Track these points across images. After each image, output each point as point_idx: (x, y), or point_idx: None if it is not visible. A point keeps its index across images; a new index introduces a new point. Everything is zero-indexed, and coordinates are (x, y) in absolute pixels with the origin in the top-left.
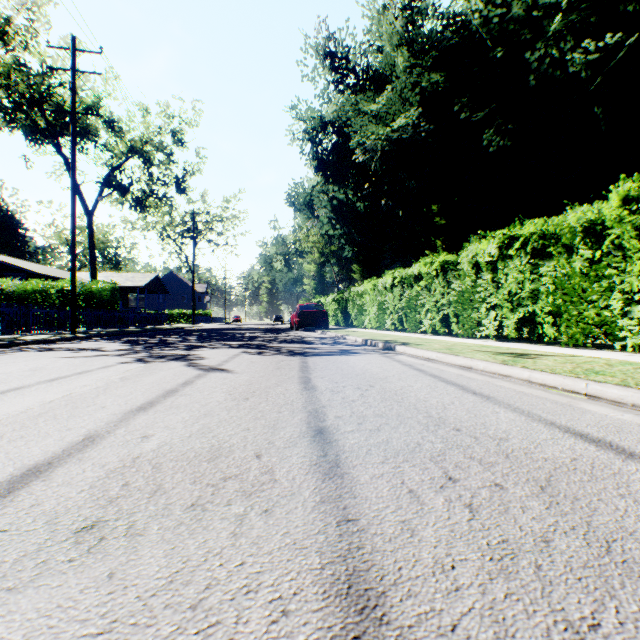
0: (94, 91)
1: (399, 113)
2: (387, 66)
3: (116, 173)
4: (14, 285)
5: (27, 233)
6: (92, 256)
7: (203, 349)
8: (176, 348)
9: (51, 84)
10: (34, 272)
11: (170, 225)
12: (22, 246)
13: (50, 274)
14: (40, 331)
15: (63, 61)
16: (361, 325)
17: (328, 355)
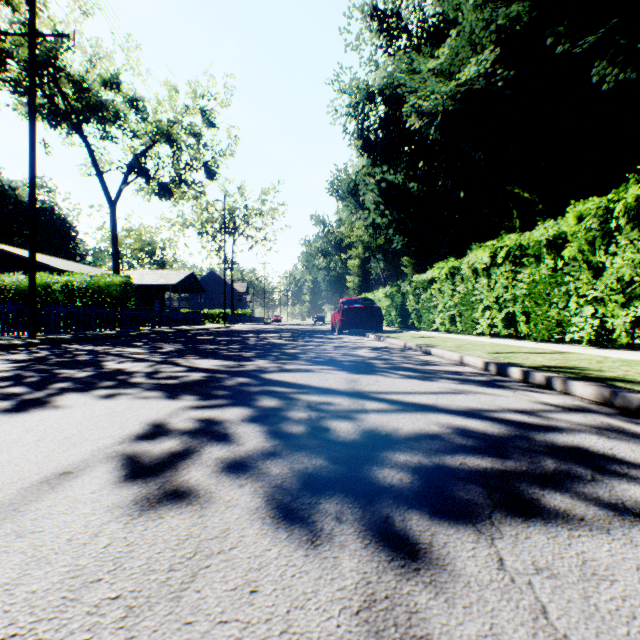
0: (111, 62)
1: (467, 61)
2: (450, 7)
3: (141, 158)
4: (17, 280)
5: (78, 235)
6: (114, 249)
7: (77, 398)
8: (32, 389)
9: (58, 49)
10: (56, 268)
11: (208, 221)
12: (74, 248)
13: (75, 270)
14: (7, 334)
15: (75, 26)
16: (428, 326)
17: (511, 508)
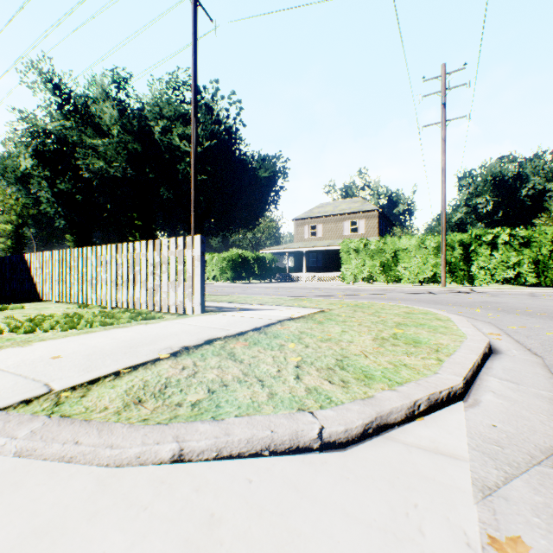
0: None
1: (115, 158)
2: (106, 126)
3: None
4: None
5: None
6: None
7: None
8: None
9: None
10: None
11: None
12: None
13: None
14: None
15: None
16: None
17: None
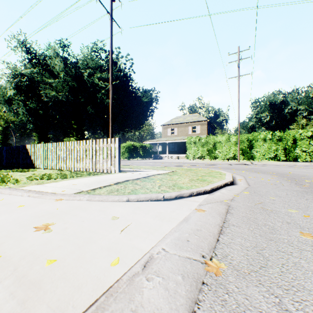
0: None
1: (62, 90)
2: (57, 72)
3: None
4: None
5: None
6: None
7: None
8: None
9: None
10: None
11: None
12: None
13: None
14: None
15: None
16: None
17: None
